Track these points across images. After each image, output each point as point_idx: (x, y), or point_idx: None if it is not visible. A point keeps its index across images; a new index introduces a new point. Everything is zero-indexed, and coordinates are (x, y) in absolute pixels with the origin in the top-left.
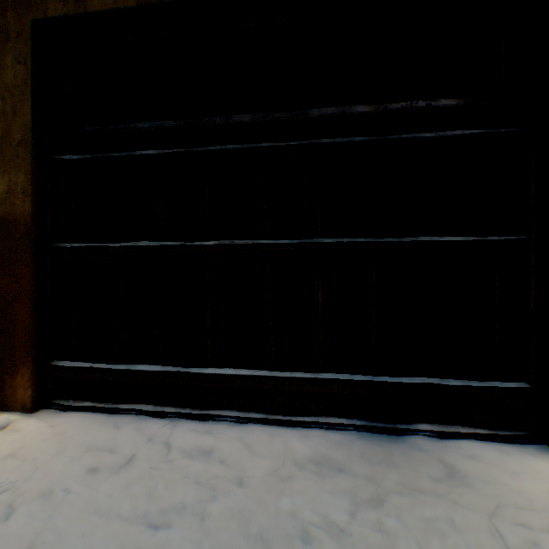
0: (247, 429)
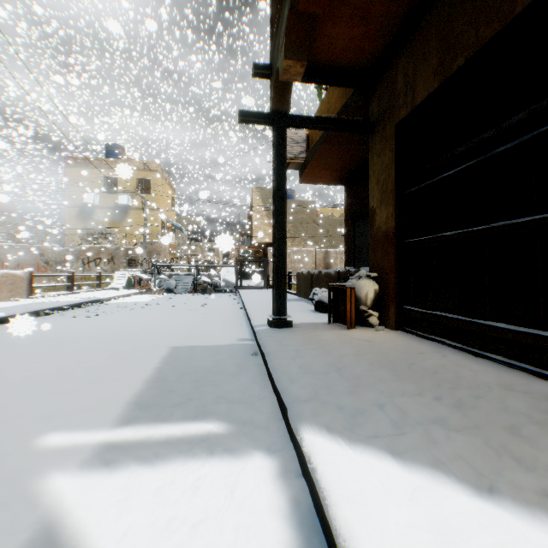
0: (508, 370)
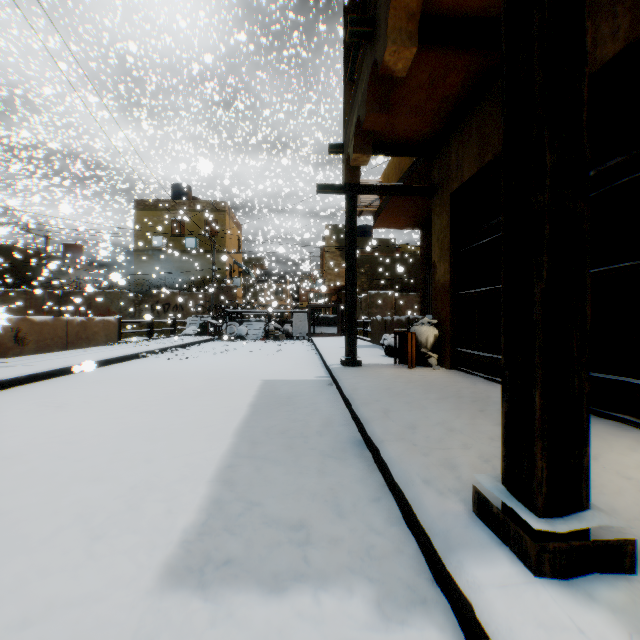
0: None
